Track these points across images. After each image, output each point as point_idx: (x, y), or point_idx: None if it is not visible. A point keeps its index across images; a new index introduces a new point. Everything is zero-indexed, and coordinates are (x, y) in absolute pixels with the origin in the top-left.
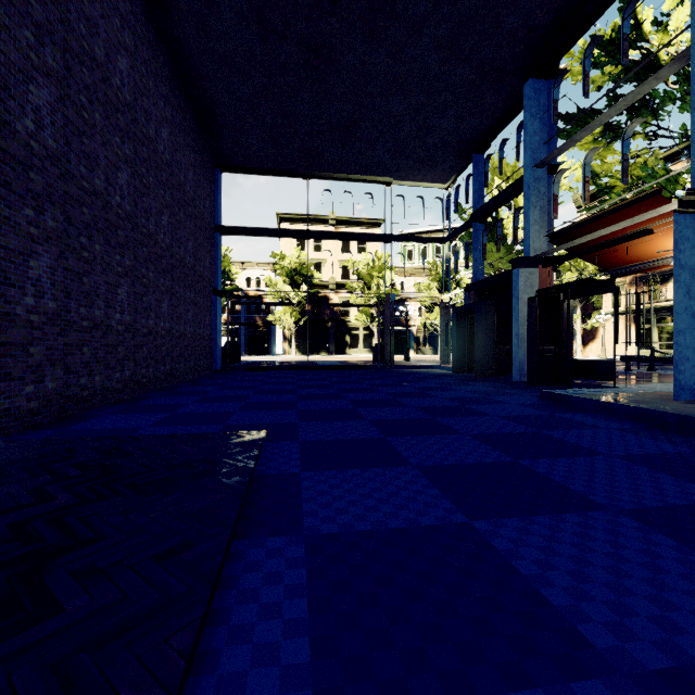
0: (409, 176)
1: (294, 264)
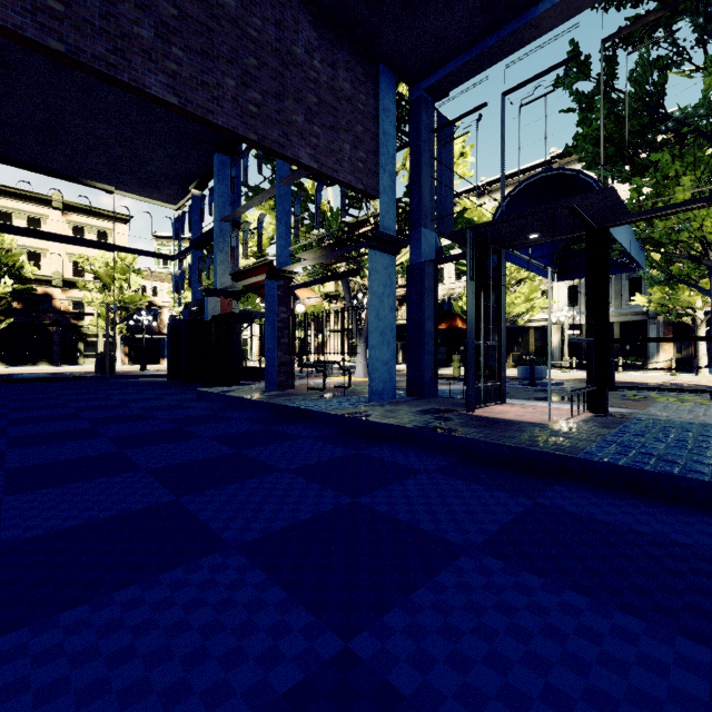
0: (134, 190)
1: None
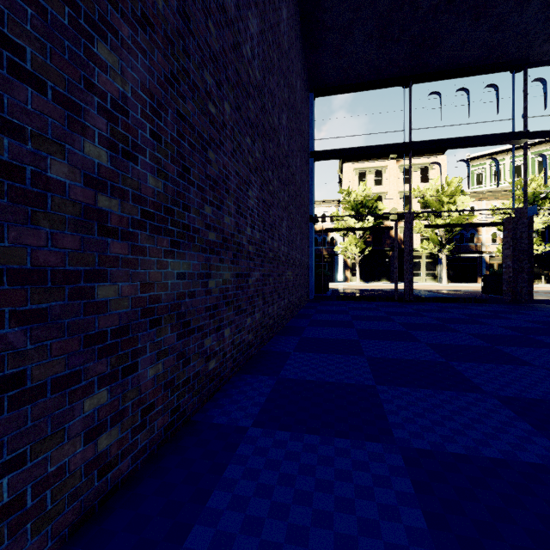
0: None
1: (360, 197)
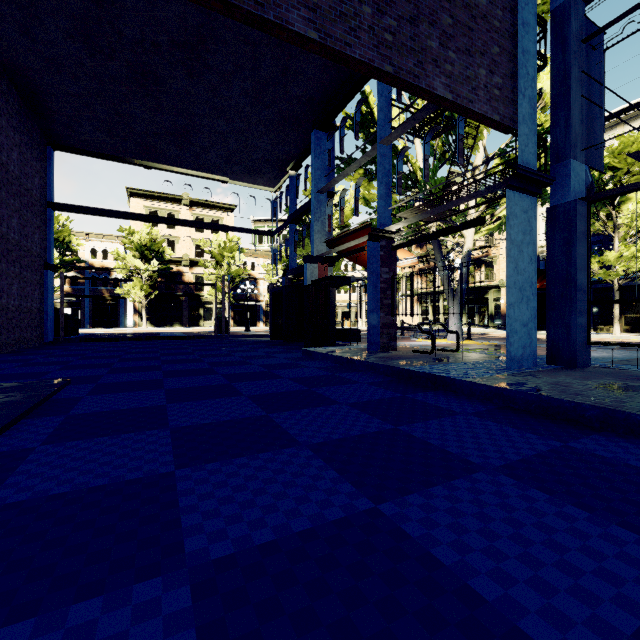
0: (243, 178)
1: (145, 240)
